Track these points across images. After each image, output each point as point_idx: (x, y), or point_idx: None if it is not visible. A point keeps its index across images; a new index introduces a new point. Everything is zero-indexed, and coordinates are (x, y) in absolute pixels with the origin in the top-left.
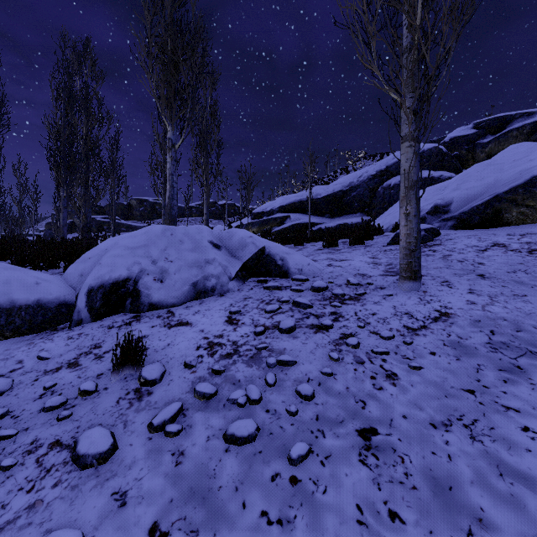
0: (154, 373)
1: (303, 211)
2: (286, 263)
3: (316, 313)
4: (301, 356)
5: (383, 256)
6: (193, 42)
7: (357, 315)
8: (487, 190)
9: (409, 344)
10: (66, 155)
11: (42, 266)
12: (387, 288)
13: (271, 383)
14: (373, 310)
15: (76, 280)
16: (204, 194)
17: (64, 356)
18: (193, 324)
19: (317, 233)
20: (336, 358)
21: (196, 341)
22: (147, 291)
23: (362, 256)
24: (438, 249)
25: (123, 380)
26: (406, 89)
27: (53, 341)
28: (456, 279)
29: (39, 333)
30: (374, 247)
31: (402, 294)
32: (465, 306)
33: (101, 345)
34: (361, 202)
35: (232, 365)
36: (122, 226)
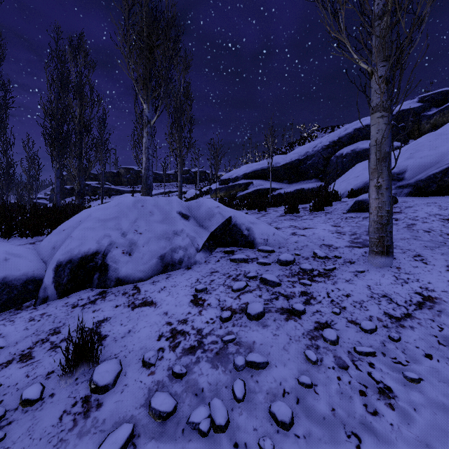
0: (107, 376)
1: (264, 178)
2: (252, 233)
3: (285, 293)
4: (273, 353)
5: (345, 224)
6: (166, 28)
7: (330, 297)
8: (441, 159)
9: (397, 341)
10: (59, 132)
11: (28, 233)
12: (356, 262)
13: (239, 396)
14: (346, 290)
15: (48, 253)
16: (178, 164)
17: (19, 344)
18: (157, 304)
19: (277, 198)
20: (315, 360)
21: (159, 328)
22: (115, 265)
23: (324, 224)
24: (400, 217)
25: (73, 382)
26: (377, 58)
27: (13, 323)
28: (428, 253)
29: (2, 312)
30: (334, 214)
31: (374, 270)
32: (448, 288)
33: (61, 330)
34: (316, 169)
35: (194, 364)
36: (113, 190)
